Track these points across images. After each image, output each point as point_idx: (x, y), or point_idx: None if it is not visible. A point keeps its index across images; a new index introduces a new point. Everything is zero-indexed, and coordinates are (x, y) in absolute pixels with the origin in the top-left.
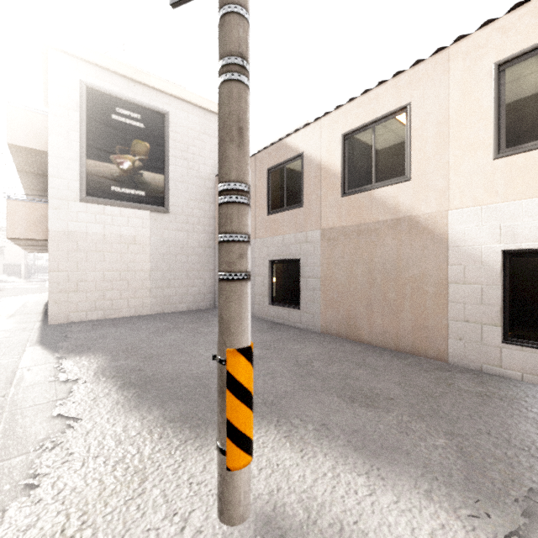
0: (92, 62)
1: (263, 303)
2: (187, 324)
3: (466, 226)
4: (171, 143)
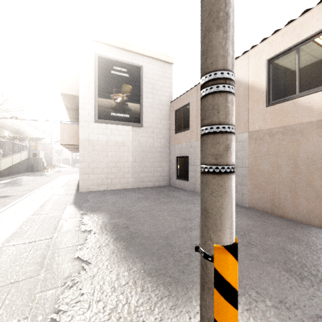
0: (101, 41)
1: None
2: (154, 195)
3: None
4: (144, 84)
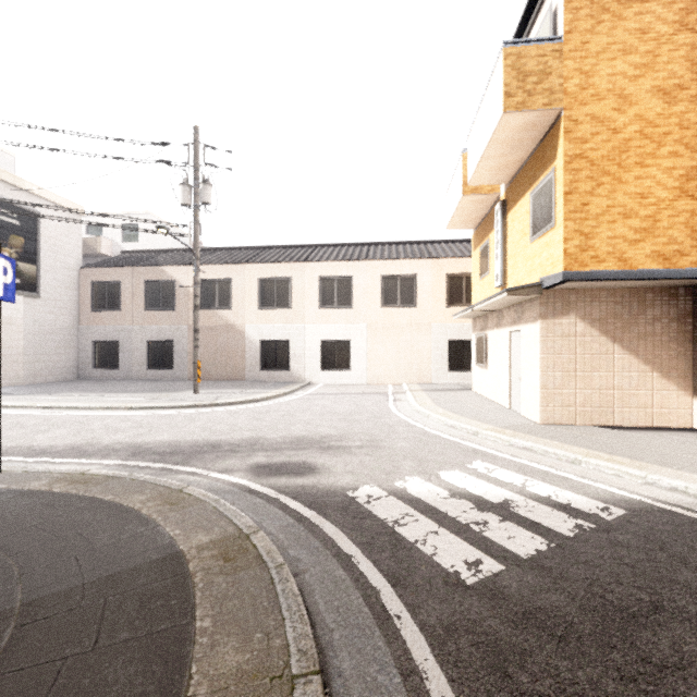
0: None
1: (141, 370)
2: (86, 385)
3: (251, 331)
4: (42, 238)
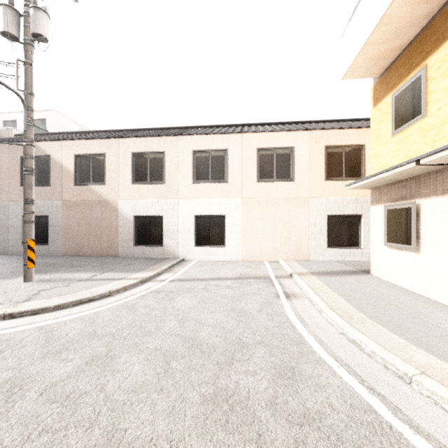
0: None
1: (17, 245)
2: None
3: (124, 206)
4: None
